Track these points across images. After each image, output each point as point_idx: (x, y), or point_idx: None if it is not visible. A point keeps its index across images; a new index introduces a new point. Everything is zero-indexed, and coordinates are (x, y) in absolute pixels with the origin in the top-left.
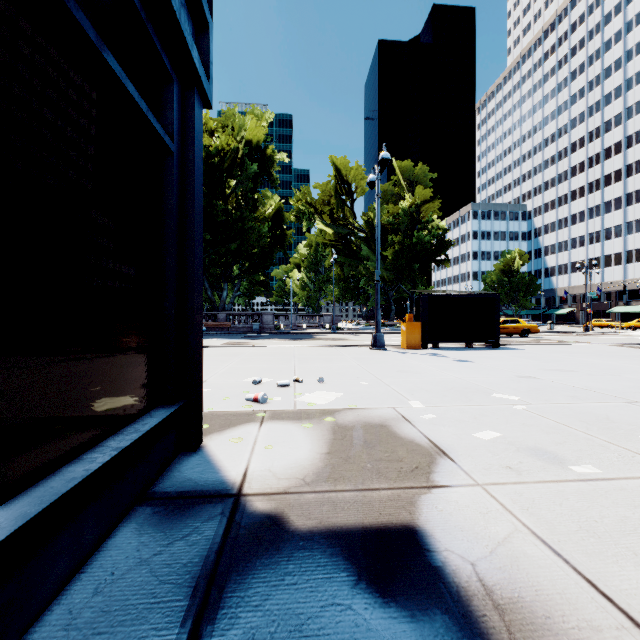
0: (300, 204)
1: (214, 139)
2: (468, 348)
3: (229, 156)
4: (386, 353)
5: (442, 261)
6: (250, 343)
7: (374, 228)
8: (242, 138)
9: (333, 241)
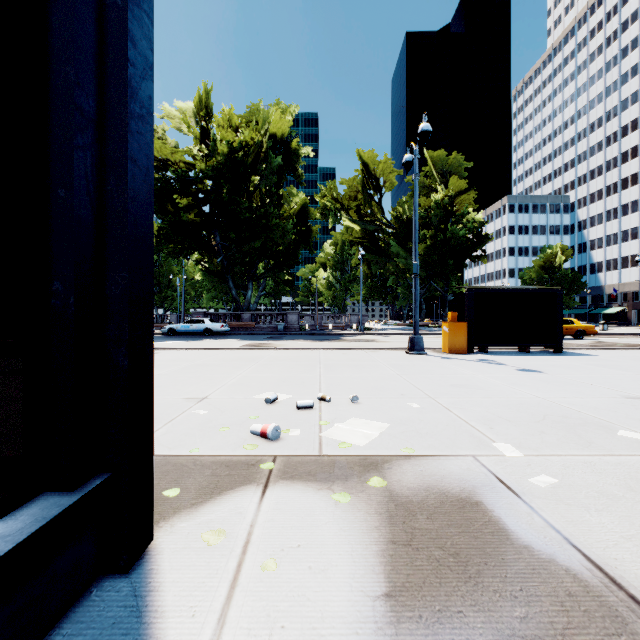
0: (326, 200)
1: (238, 135)
2: (524, 353)
3: (253, 151)
4: (427, 359)
5: (478, 256)
6: (273, 344)
7: (404, 223)
8: (266, 132)
9: (360, 238)
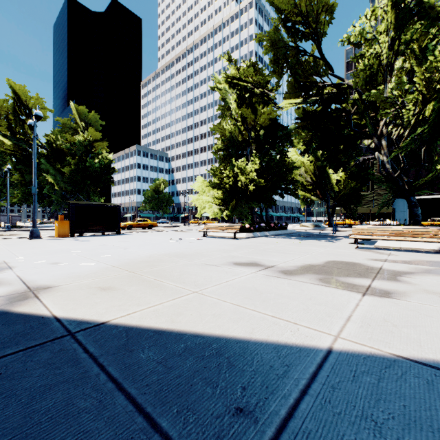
0: None
1: None
2: (102, 235)
3: None
4: (38, 240)
5: (109, 181)
6: None
7: (54, 149)
8: None
9: (13, 151)
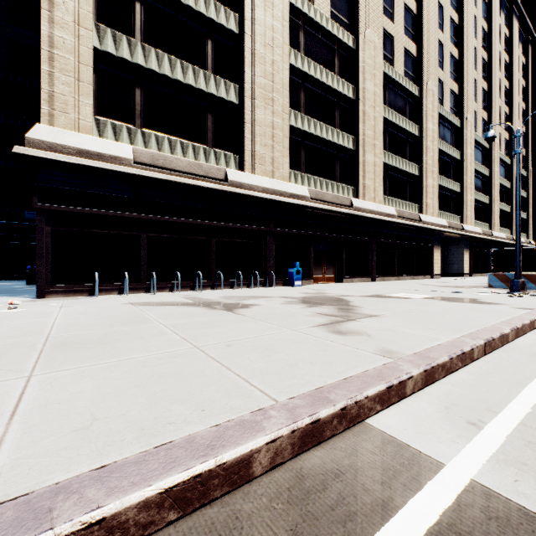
0: None
1: None
2: None
3: None
4: None
5: None
6: None
7: None
8: None
9: None
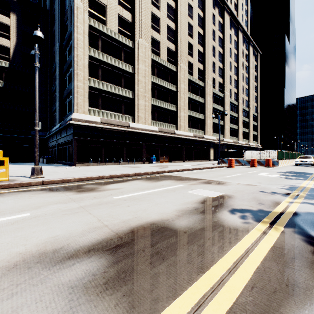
0: None
1: None
2: None
3: None
4: None
5: None
6: (193, 182)
7: None
8: None
9: None
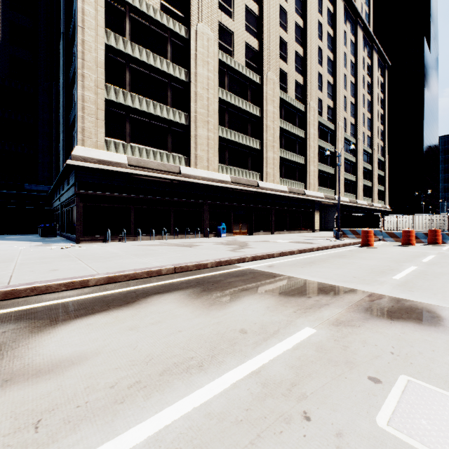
0: None
1: None
2: None
3: None
4: None
5: None
6: (333, 307)
7: None
8: None
9: None
